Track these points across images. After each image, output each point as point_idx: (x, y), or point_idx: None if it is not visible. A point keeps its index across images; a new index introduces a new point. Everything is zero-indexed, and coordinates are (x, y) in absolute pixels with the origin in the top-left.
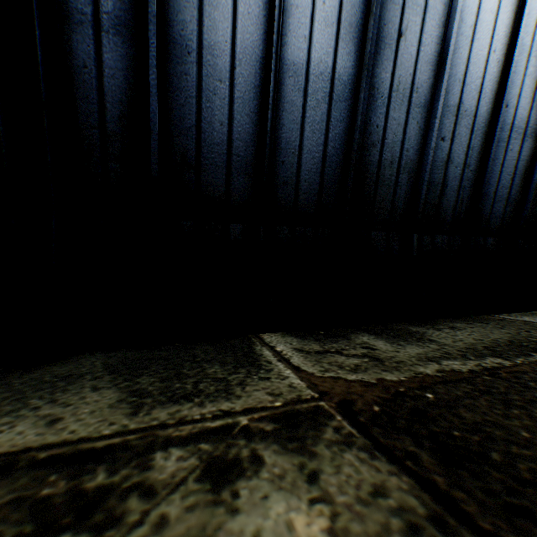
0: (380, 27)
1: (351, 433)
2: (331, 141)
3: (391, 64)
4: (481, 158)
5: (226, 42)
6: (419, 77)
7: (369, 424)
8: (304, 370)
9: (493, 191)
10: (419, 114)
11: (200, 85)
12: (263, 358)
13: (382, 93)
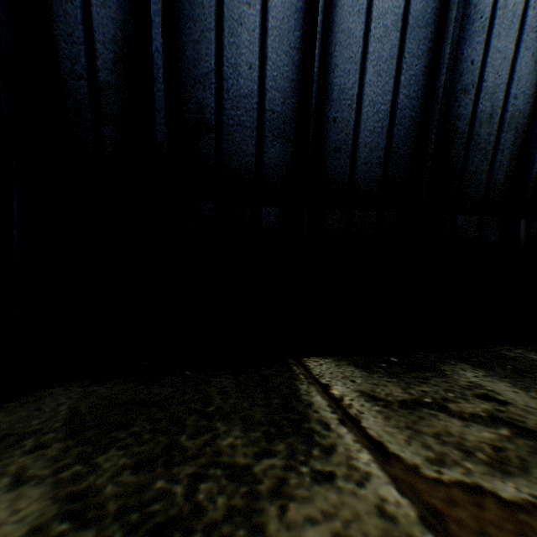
0: None
1: None
2: (404, 87)
3: None
4: None
5: None
6: None
7: None
8: (394, 454)
9: None
10: (536, 42)
11: (221, 11)
12: (313, 413)
13: (480, 12)
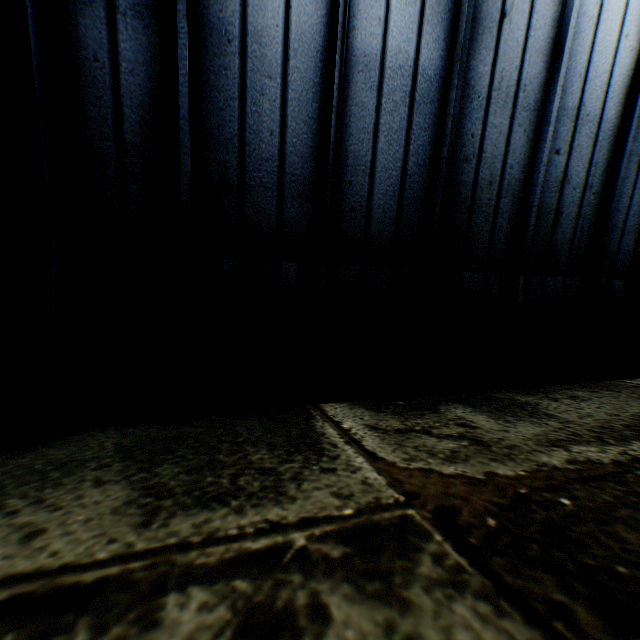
0: (477, 5)
1: (459, 565)
2: (413, 155)
3: (491, 54)
4: (606, 176)
5: (277, 26)
6: (527, 71)
7: (485, 550)
8: (381, 458)
9: (622, 220)
10: (527, 120)
11: (244, 83)
12: (325, 439)
13: (479, 92)
